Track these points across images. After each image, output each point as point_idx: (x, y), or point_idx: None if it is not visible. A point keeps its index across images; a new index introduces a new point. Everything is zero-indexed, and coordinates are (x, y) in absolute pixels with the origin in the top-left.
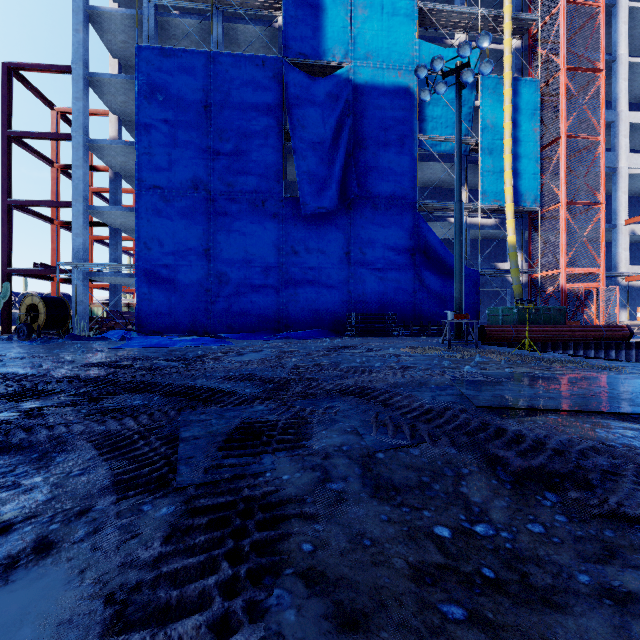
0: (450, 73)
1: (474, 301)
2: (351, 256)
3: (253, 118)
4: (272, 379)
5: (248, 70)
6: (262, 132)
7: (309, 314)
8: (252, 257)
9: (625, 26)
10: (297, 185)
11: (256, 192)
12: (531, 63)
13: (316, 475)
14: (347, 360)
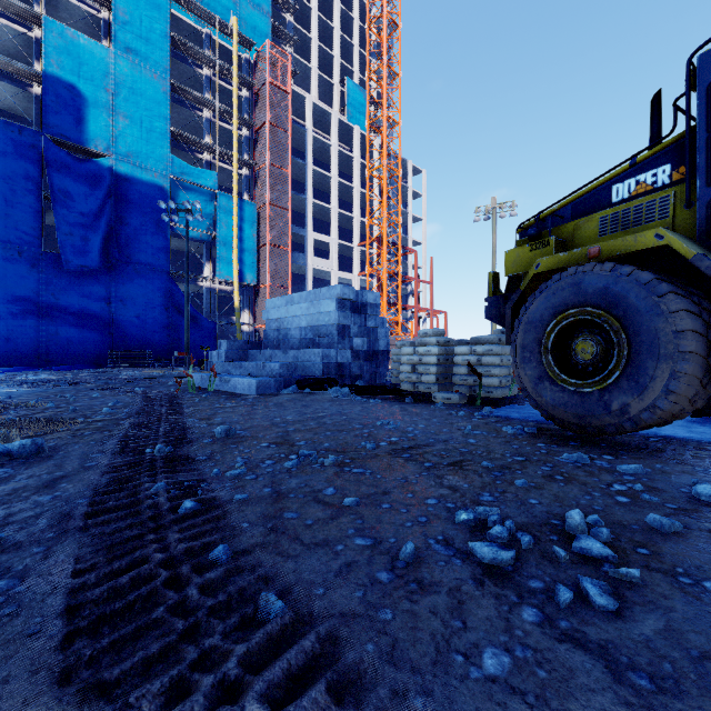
0: (181, 210)
1: (213, 343)
2: (113, 306)
3: (8, 177)
4: (66, 380)
5: (2, 133)
6: (19, 192)
7: (71, 351)
8: (7, 300)
9: (311, 180)
10: (54, 230)
11: (12, 243)
12: (255, 188)
13: (94, 384)
14: (105, 375)
